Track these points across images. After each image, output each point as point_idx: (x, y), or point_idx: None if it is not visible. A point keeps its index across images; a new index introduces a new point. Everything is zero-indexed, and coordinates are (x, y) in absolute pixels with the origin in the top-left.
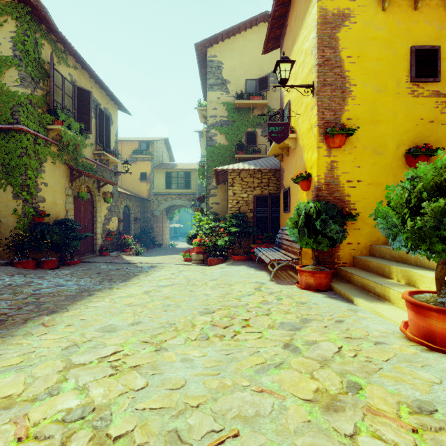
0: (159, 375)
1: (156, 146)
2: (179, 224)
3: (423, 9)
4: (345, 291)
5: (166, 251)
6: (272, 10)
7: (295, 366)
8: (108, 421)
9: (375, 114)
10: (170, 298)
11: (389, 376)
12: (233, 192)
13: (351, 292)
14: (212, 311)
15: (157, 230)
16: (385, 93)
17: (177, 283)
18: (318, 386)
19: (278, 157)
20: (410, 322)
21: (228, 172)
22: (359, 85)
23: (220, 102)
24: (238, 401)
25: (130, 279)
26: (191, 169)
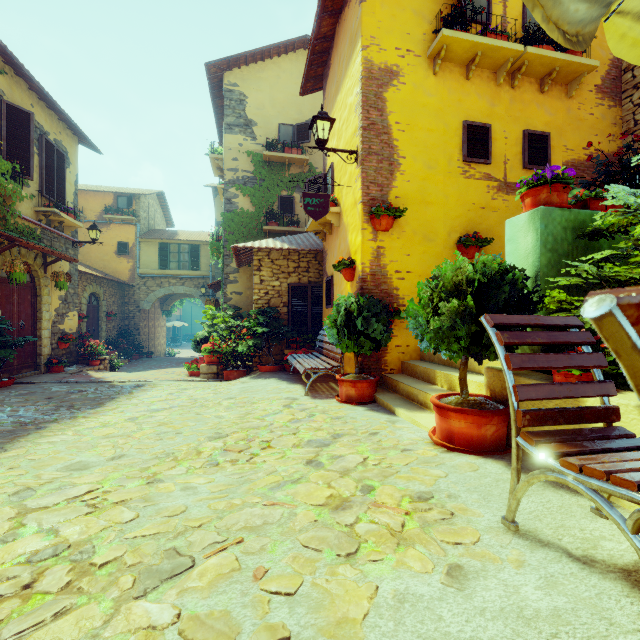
0: (153, 506)
1: (144, 203)
2: (182, 322)
3: (475, 80)
4: (388, 402)
5: (161, 362)
6: (311, 43)
7: (314, 479)
8: (90, 553)
9: (426, 194)
10: (167, 424)
11: (404, 477)
12: (261, 279)
13: (394, 402)
14: (225, 435)
15: (146, 331)
16: (437, 170)
17: (177, 406)
18: (332, 493)
19: (319, 235)
20: (437, 426)
21: (253, 251)
22: (408, 158)
23: (243, 150)
24: (246, 516)
25: (104, 404)
26: (201, 241)
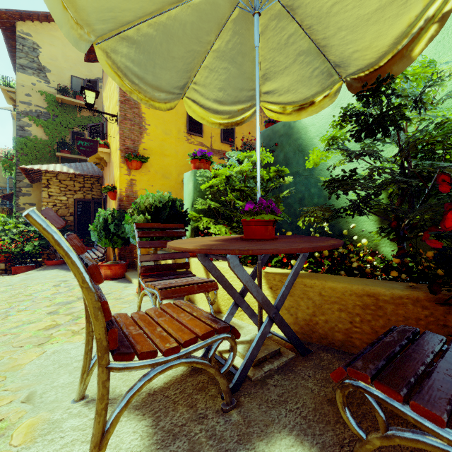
0: None
1: None
2: None
3: None
4: (130, 276)
5: None
6: None
7: (45, 320)
8: None
9: (164, 149)
10: None
11: None
12: (49, 194)
13: (134, 276)
14: None
15: None
16: (171, 136)
17: None
18: (52, 323)
19: (99, 166)
20: None
21: (42, 172)
22: (152, 126)
23: (36, 89)
24: None
25: None
26: None
